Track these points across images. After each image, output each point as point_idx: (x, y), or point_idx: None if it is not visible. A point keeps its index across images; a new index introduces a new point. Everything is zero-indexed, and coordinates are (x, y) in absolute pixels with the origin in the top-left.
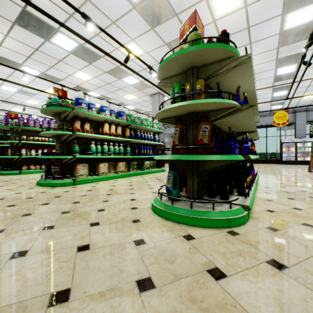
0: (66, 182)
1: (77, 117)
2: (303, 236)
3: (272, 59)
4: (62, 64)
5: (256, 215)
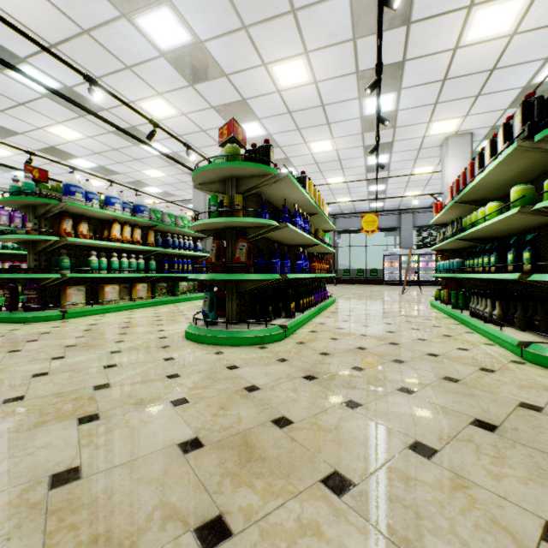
0: (49, 314)
1: (66, 213)
2: (321, 345)
3: (358, 145)
4: (25, 109)
5: (296, 335)
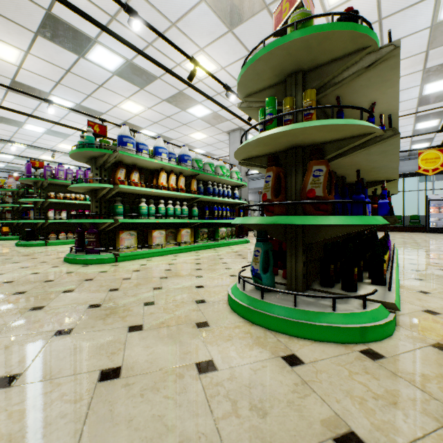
0: (104, 257)
1: (120, 163)
2: None
3: (416, 69)
4: (104, 90)
5: (407, 319)
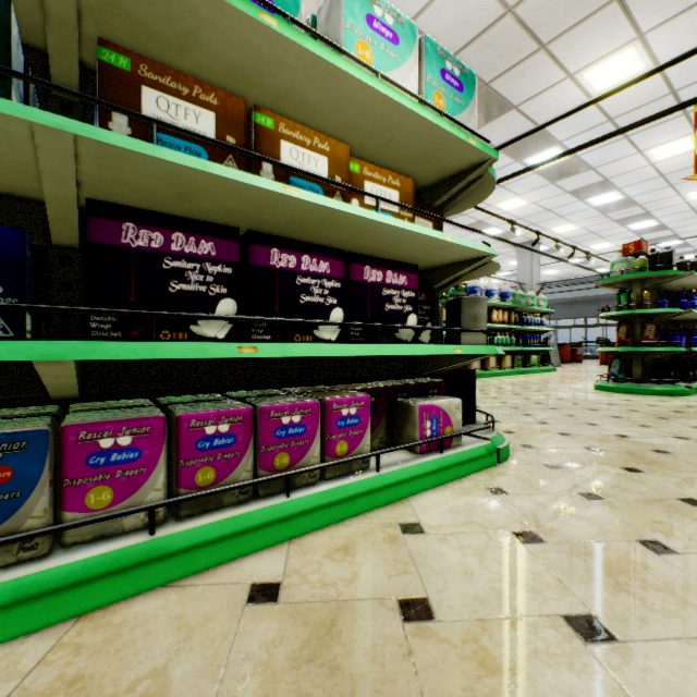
0: None
1: None
2: None
3: None
4: None
5: None
